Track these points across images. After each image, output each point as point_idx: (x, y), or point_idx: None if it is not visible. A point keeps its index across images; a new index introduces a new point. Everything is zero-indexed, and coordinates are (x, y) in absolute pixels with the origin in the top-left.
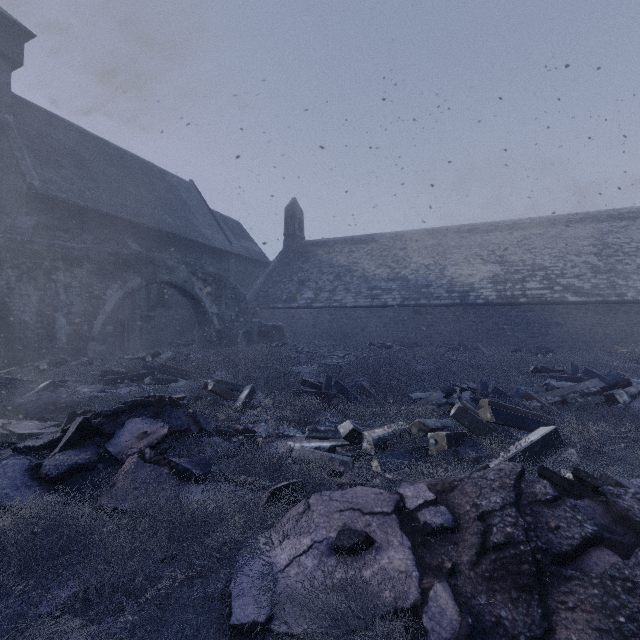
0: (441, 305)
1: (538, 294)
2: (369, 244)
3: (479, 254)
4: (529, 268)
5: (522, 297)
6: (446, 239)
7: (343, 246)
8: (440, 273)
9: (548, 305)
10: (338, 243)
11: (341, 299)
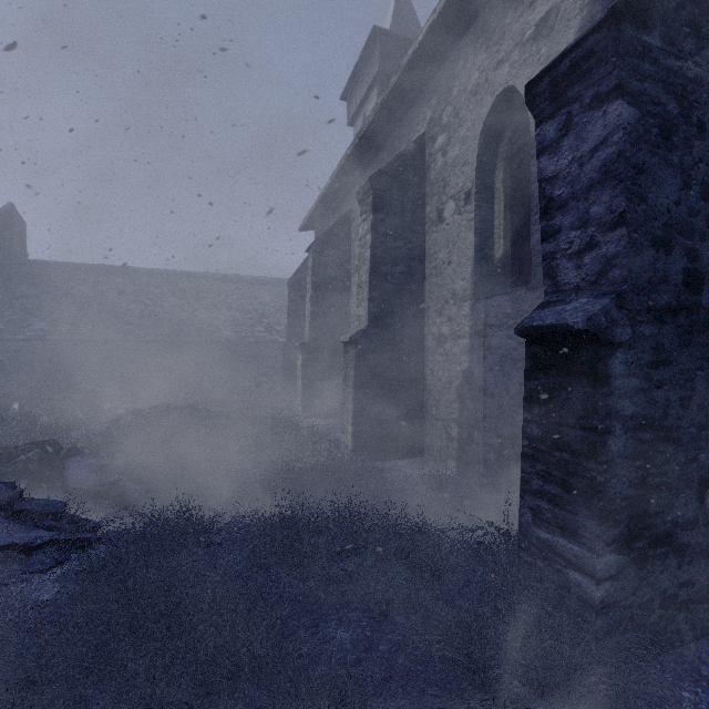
0: (191, 342)
1: (262, 336)
2: (121, 277)
3: (226, 301)
4: (259, 316)
5: (252, 338)
6: (200, 284)
7: (87, 274)
8: (192, 314)
9: (268, 344)
10: (80, 270)
11: (87, 333)
